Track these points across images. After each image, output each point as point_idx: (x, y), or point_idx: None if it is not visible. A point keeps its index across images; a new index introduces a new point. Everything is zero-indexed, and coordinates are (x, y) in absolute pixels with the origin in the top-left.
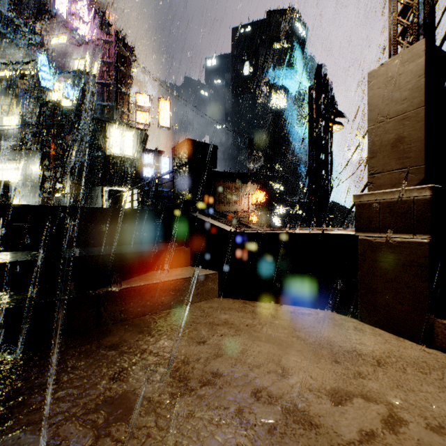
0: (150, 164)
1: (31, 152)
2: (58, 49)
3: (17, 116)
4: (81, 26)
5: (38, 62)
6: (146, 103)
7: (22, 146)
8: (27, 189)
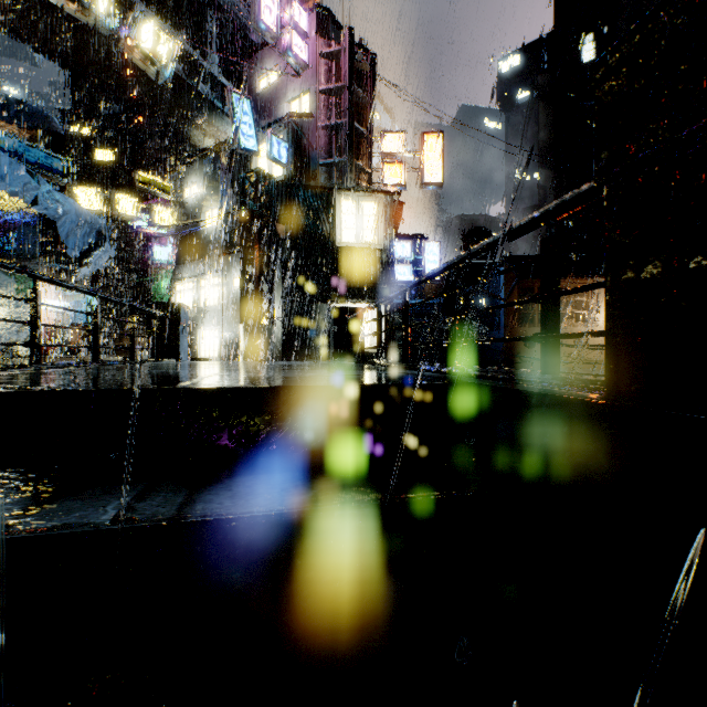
0: (406, 257)
1: (235, 258)
2: (269, 93)
3: (219, 208)
4: (299, 41)
5: (237, 110)
6: (400, 147)
7: (226, 251)
8: (230, 314)
